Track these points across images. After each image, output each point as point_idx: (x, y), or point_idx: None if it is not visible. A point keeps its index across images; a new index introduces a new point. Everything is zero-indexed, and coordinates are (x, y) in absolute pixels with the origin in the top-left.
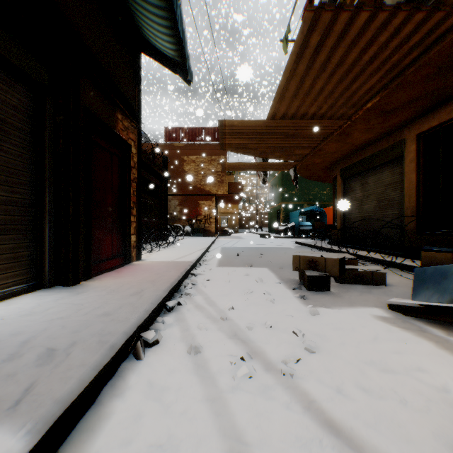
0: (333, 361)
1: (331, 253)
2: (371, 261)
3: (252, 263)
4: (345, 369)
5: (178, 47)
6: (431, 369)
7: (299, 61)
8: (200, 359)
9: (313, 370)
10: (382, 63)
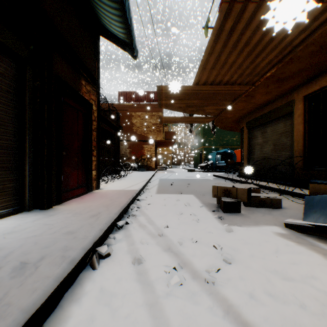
0: (245, 270)
1: (241, 184)
2: (270, 189)
3: (182, 191)
4: (255, 277)
5: (127, 31)
6: (322, 277)
7: (217, 41)
8: (142, 269)
9: (230, 278)
10: (279, 42)
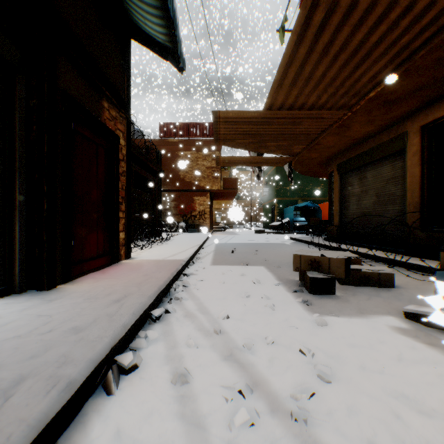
0: (356, 396)
1: (335, 253)
2: (372, 259)
3: (247, 261)
4: (374, 409)
5: (169, 30)
6: None
7: (299, 44)
8: (187, 394)
9: (333, 411)
10: (390, 46)
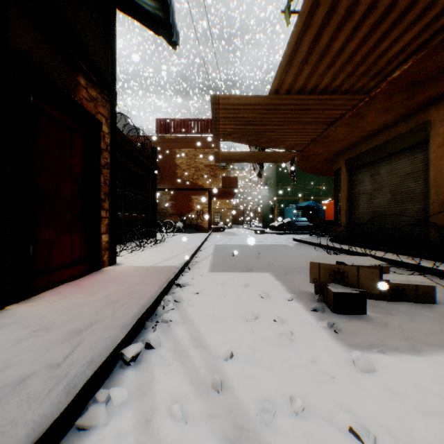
0: None
1: (363, 260)
2: (389, 263)
3: (250, 266)
4: None
5: None
6: None
7: (318, 2)
8: None
9: None
10: (429, 5)
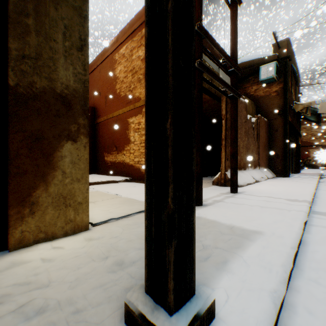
0: None
1: None
2: None
3: None
4: None
5: (316, 120)
6: None
7: None
8: None
9: None
10: None
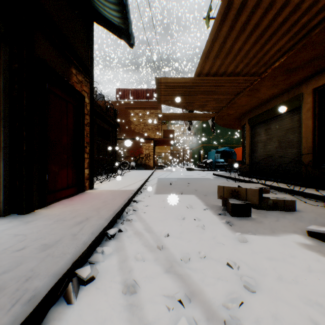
0: (278, 304)
1: (250, 184)
2: (275, 189)
3: (182, 191)
4: (295, 317)
5: (122, 14)
6: None
7: (223, 23)
8: (135, 303)
9: (260, 319)
10: (292, 25)
